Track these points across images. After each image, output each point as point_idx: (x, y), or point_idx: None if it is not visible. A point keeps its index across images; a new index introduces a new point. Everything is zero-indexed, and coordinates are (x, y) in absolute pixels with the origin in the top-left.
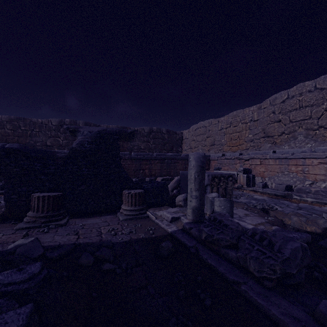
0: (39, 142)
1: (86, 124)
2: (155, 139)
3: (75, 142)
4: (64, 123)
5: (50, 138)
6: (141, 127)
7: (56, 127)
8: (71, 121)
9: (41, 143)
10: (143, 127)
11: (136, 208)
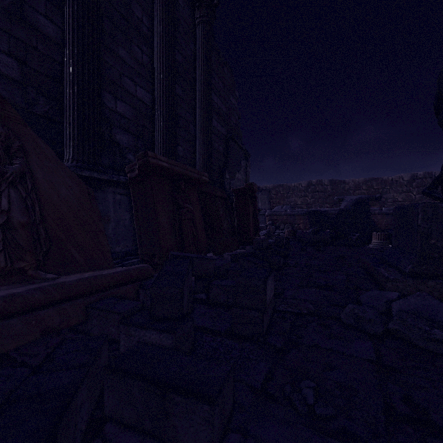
0: (292, 202)
1: (331, 182)
2: (421, 188)
3: (343, 206)
4: (311, 184)
5: (300, 198)
6: (398, 175)
7: (305, 189)
8: (317, 181)
9: (294, 203)
10: (401, 175)
11: (381, 242)
